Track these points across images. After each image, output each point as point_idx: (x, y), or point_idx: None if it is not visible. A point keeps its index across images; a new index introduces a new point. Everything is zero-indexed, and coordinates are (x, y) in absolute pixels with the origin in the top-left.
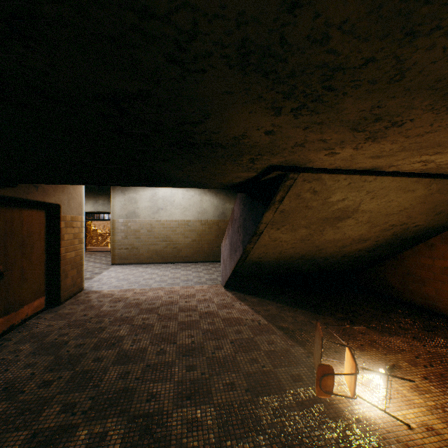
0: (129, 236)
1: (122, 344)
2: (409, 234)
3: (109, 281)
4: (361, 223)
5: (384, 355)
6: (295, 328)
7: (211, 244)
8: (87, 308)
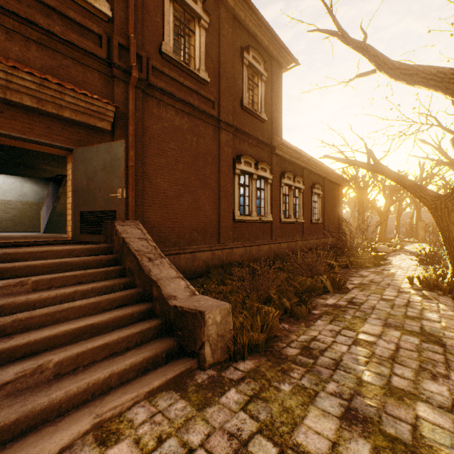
0: None
1: None
2: None
3: None
4: None
5: None
6: None
7: (32, 219)
8: None
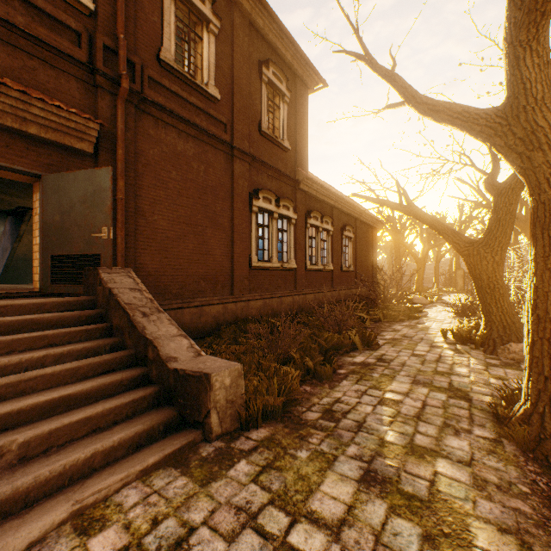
0: None
1: None
2: None
3: None
4: None
5: None
6: None
7: None
8: None
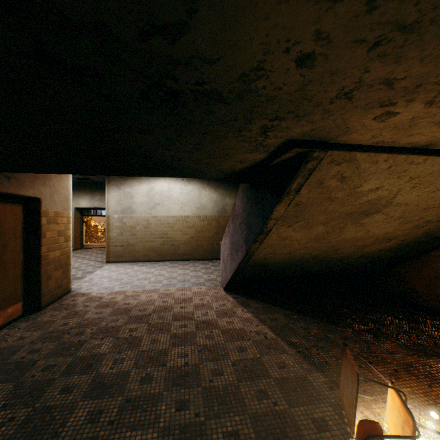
0: (125, 232)
1: (101, 365)
2: None
3: (100, 281)
4: (391, 219)
5: (429, 388)
6: (309, 345)
7: (210, 241)
8: (70, 315)
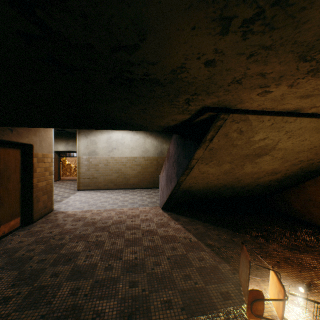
0: (91, 169)
1: (77, 259)
2: (313, 168)
3: (74, 203)
4: (276, 159)
5: (299, 273)
6: (220, 245)
7: (152, 175)
8: (54, 226)
